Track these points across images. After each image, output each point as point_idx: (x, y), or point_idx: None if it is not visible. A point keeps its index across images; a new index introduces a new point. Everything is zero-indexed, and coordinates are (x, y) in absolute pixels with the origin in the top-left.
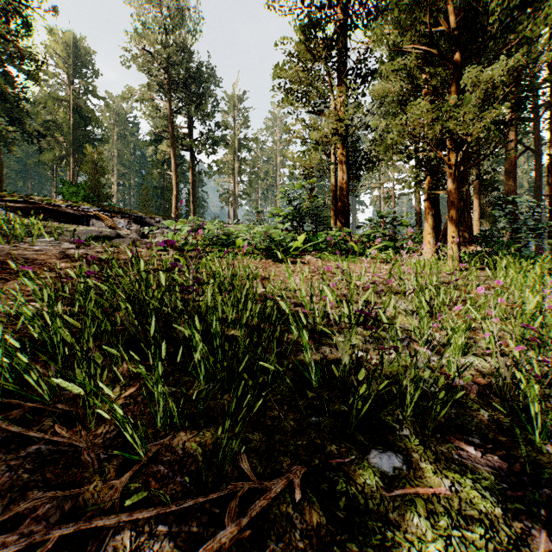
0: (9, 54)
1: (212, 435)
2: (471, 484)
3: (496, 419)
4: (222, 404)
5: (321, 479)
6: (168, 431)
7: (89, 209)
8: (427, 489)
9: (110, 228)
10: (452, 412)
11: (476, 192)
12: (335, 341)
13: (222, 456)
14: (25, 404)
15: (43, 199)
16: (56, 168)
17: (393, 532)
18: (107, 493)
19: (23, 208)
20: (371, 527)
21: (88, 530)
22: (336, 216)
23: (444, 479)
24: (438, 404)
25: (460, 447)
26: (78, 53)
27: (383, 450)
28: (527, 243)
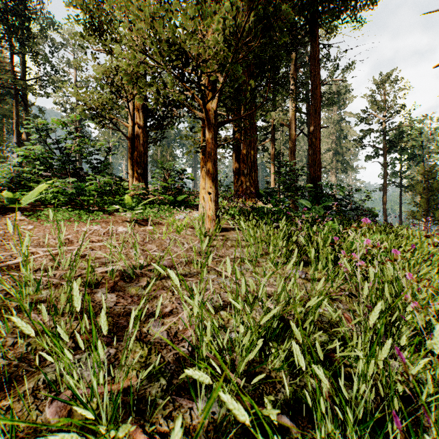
0: None
1: None
2: None
3: None
4: None
5: None
6: None
7: None
8: None
9: None
10: None
11: (272, 160)
12: None
13: None
14: None
15: None
16: None
17: None
18: None
19: None
20: None
21: None
22: (134, 165)
23: None
24: None
25: None
26: None
27: None
28: (294, 201)
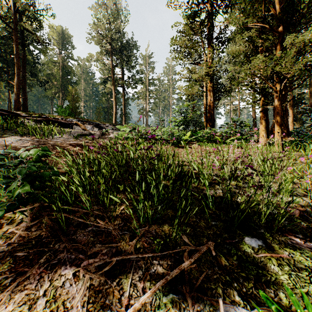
0: (30, 40)
1: (167, 227)
2: (299, 254)
3: (310, 227)
4: (168, 214)
5: (223, 248)
6: (146, 225)
7: (72, 120)
8: (276, 254)
9: (83, 130)
10: (285, 223)
11: (290, 106)
12: (217, 188)
13: (175, 235)
14: (81, 210)
15: (50, 115)
16: (52, 99)
17: (262, 271)
18: (128, 247)
19: (40, 120)
20: (250, 268)
21: (124, 260)
22: (207, 121)
23: (285, 251)
24: (280, 216)
25: (291, 238)
26: (64, 37)
27: (251, 237)
28: None
